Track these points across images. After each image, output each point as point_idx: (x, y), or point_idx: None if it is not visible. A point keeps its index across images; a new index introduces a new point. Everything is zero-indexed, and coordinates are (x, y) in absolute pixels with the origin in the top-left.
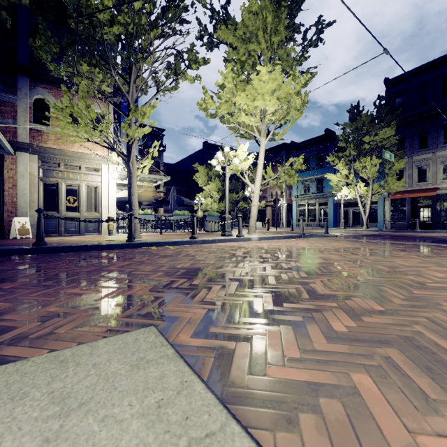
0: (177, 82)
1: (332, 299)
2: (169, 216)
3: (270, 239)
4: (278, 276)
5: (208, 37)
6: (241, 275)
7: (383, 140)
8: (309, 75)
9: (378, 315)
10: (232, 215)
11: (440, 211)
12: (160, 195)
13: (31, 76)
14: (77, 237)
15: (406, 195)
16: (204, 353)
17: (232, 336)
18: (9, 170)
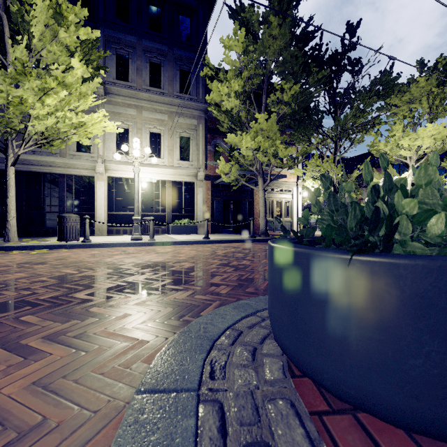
0: (363, 137)
1: None
2: None
3: None
4: None
5: None
6: None
7: None
8: None
9: None
10: None
11: None
12: None
13: None
14: None
15: None
16: None
17: None
18: (255, 194)
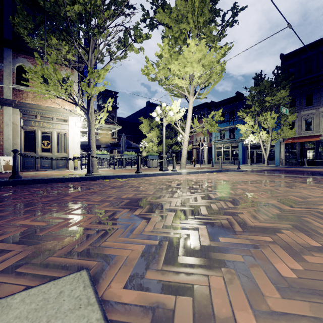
0: (126, 53)
1: (265, 232)
2: (120, 155)
3: (197, 173)
4: (208, 206)
5: (150, 20)
6: (176, 205)
7: (279, 100)
8: (227, 46)
9: (318, 252)
10: (168, 155)
11: (322, 152)
12: (115, 141)
13: (14, 48)
14: (50, 171)
15: (297, 140)
16: (138, 317)
17: (170, 286)
18: None
